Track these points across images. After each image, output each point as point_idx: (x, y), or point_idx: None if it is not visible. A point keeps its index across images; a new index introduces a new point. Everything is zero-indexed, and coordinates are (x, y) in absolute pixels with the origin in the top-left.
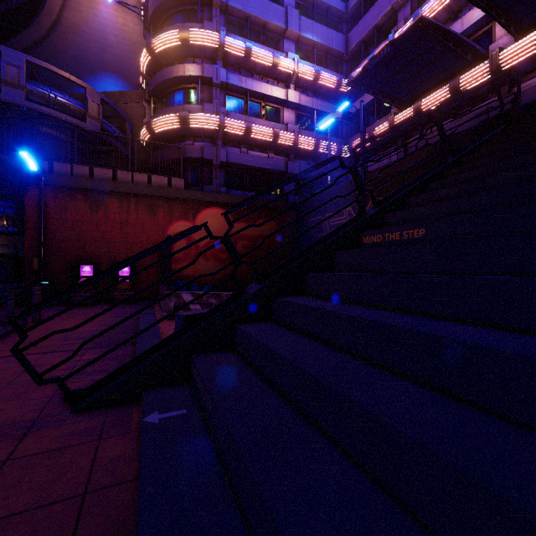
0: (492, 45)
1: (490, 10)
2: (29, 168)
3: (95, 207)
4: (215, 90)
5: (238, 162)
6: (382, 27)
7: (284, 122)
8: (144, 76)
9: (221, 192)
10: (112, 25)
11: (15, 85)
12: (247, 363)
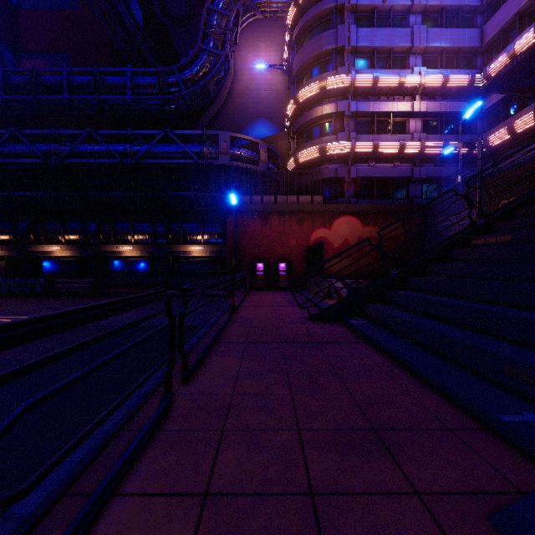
0: None
1: None
2: (232, 203)
3: (264, 223)
4: (347, 120)
5: (366, 175)
6: (526, 11)
7: (409, 132)
8: (289, 119)
9: (352, 202)
10: (263, 82)
11: (225, 153)
12: (394, 306)
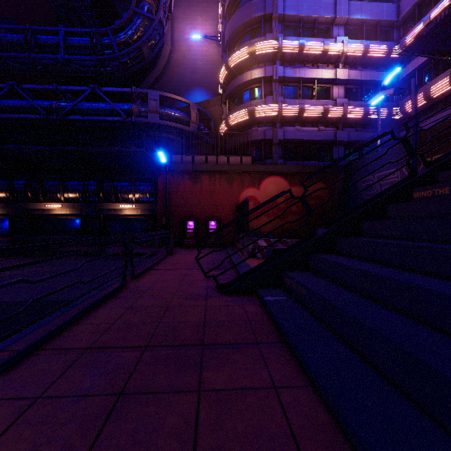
0: None
1: None
2: (161, 161)
3: (195, 182)
4: (274, 85)
5: (292, 138)
6: None
7: (333, 98)
8: (222, 85)
9: (279, 163)
10: (199, 53)
11: (154, 112)
12: (321, 276)
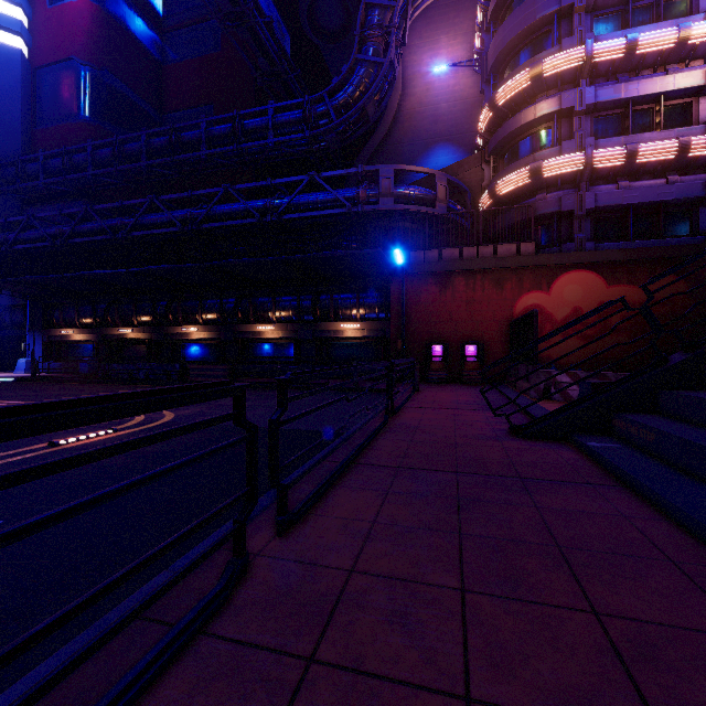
0: None
1: None
2: (397, 262)
3: (443, 288)
4: (578, 120)
5: (613, 203)
6: None
7: (699, 120)
8: (482, 136)
9: (587, 248)
10: (443, 92)
11: (387, 194)
12: (679, 420)
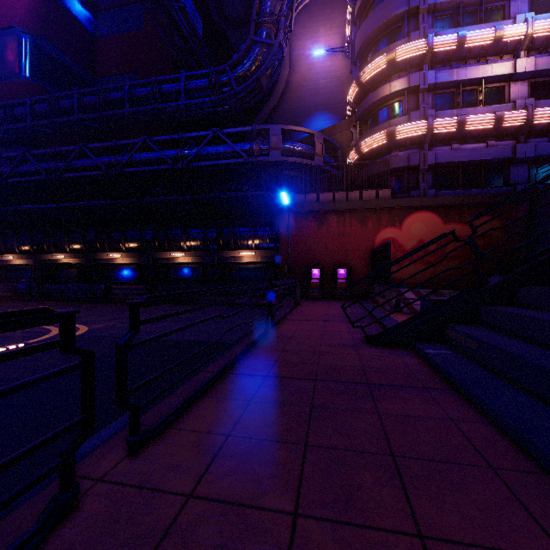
0: None
1: None
2: (283, 203)
3: (320, 224)
4: (422, 96)
5: (448, 160)
6: None
7: (510, 100)
8: (351, 106)
9: (428, 195)
10: (322, 71)
11: (276, 148)
12: (497, 331)
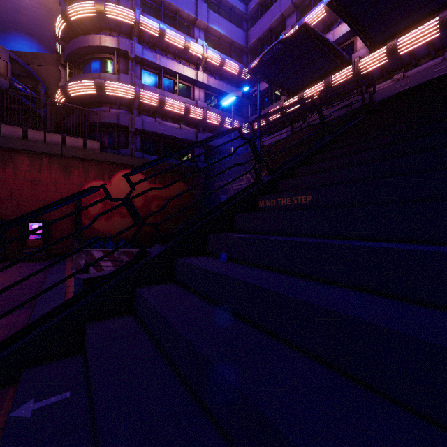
0: (354, 54)
1: (353, 26)
2: None
3: (1, 164)
4: (131, 63)
5: (153, 130)
6: (274, 29)
7: (194, 99)
8: (59, 41)
9: (137, 156)
10: None
11: None
12: (145, 329)
